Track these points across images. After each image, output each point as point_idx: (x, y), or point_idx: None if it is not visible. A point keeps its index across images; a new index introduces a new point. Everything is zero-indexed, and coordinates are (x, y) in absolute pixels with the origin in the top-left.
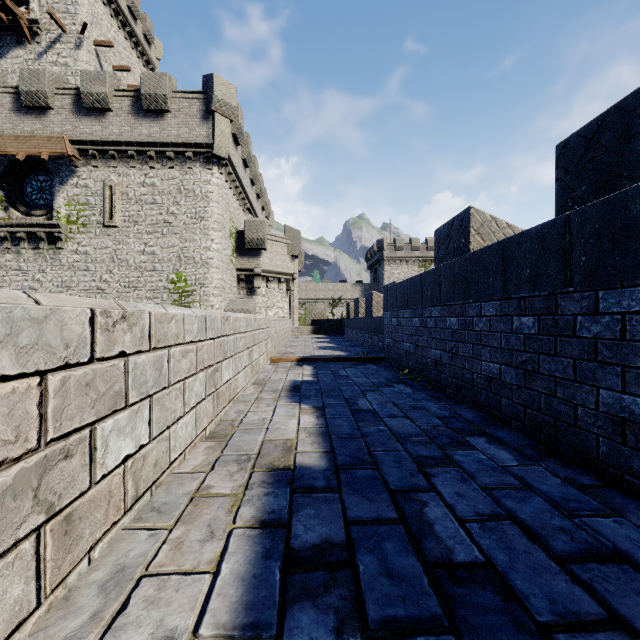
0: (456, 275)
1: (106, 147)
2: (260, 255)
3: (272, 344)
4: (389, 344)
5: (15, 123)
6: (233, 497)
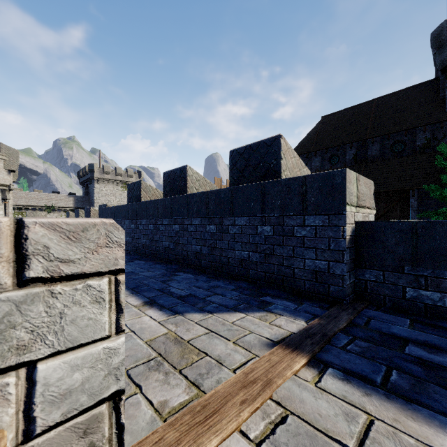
0: (134, 209)
1: None
2: None
3: None
4: None
5: None
6: None
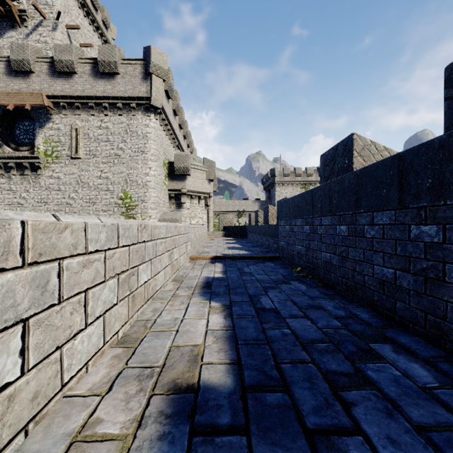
0: (346, 189)
1: (73, 100)
2: (185, 179)
3: (192, 245)
4: (283, 246)
5: (7, 83)
6: (123, 437)
